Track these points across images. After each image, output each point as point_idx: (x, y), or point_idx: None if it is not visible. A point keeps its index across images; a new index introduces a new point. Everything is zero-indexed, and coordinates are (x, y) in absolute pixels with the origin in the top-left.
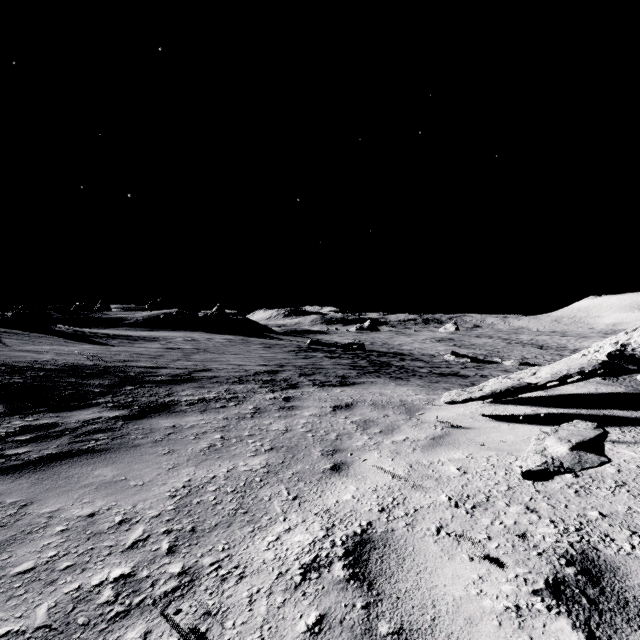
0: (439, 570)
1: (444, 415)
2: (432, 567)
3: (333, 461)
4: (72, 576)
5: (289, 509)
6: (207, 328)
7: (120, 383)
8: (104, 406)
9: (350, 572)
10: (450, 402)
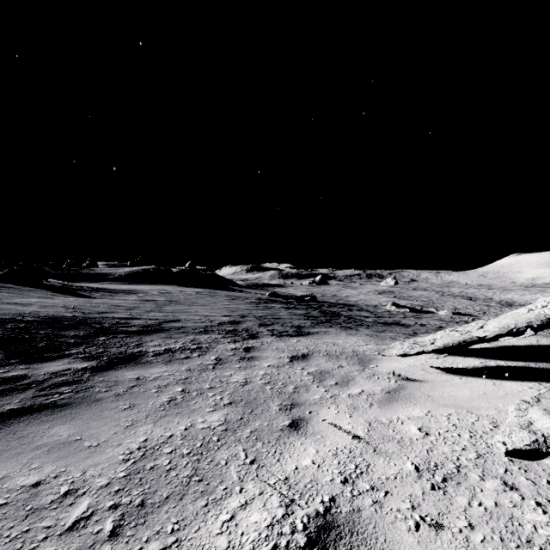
0: None
1: (396, 366)
2: None
3: (291, 417)
4: None
5: (246, 476)
6: (180, 282)
7: (94, 334)
8: (75, 357)
9: None
10: (402, 355)
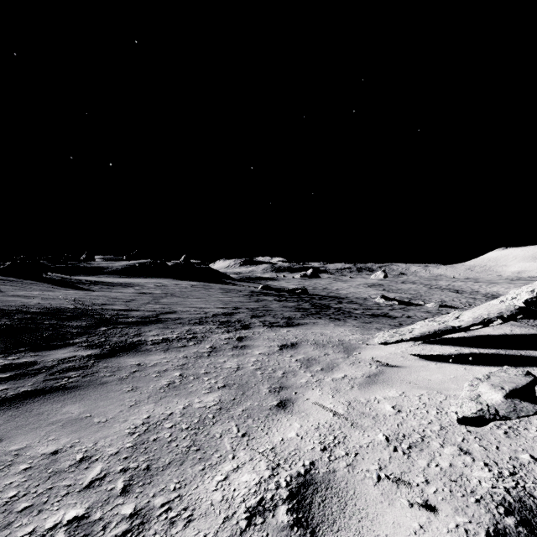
0: (380, 517)
1: (378, 354)
2: (373, 513)
3: (279, 398)
4: (28, 518)
5: (238, 446)
6: (175, 275)
7: (96, 324)
8: (79, 345)
9: (293, 517)
10: (383, 343)
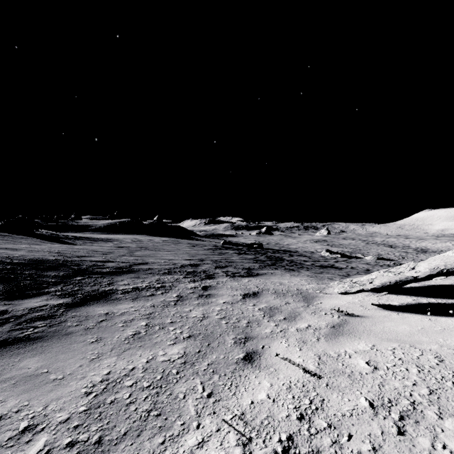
0: None
1: (336, 303)
2: None
3: (245, 350)
4: None
5: (203, 411)
6: (149, 232)
7: (72, 274)
8: (53, 294)
9: None
10: (343, 293)
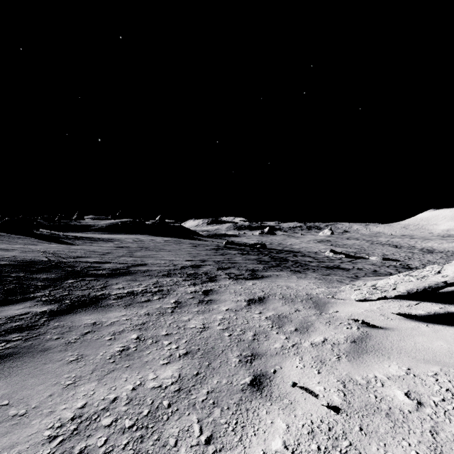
0: None
1: (353, 311)
2: None
3: (252, 372)
4: None
5: None
6: (151, 232)
7: (64, 277)
8: (38, 300)
9: None
10: (362, 300)
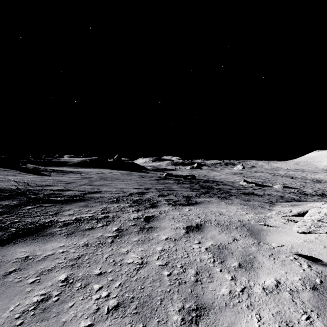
0: None
1: (291, 241)
2: None
3: None
4: None
5: None
6: (111, 167)
7: (25, 203)
8: None
9: None
10: (306, 232)
